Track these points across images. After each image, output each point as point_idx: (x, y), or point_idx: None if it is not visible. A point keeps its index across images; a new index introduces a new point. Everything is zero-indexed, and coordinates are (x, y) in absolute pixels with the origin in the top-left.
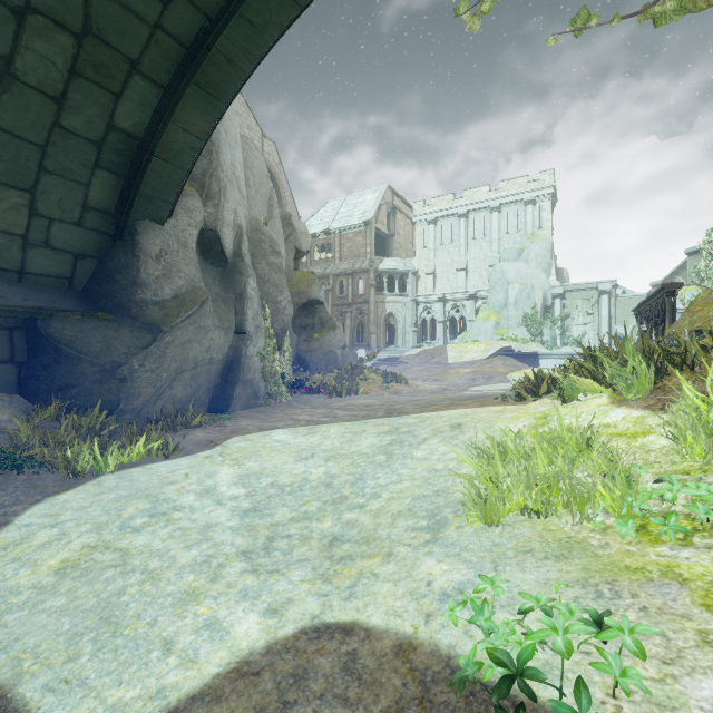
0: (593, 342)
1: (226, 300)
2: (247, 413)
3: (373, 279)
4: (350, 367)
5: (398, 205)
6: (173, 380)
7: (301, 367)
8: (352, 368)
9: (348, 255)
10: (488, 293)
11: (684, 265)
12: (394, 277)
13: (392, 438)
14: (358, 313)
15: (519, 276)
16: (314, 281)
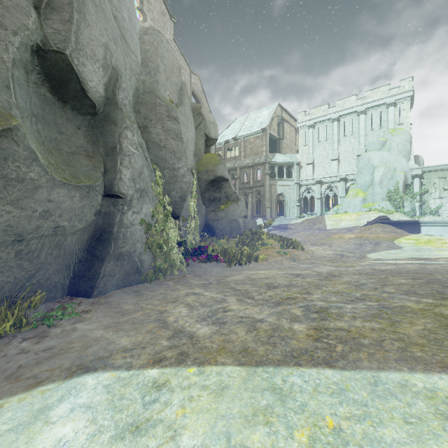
0: None
1: (93, 154)
2: (119, 296)
3: (268, 169)
4: (250, 233)
5: (285, 117)
6: None
7: (209, 233)
8: (252, 234)
9: (250, 154)
10: (356, 176)
11: None
12: (283, 168)
13: None
14: (257, 193)
15: (383, 162)
16: (220, 161)
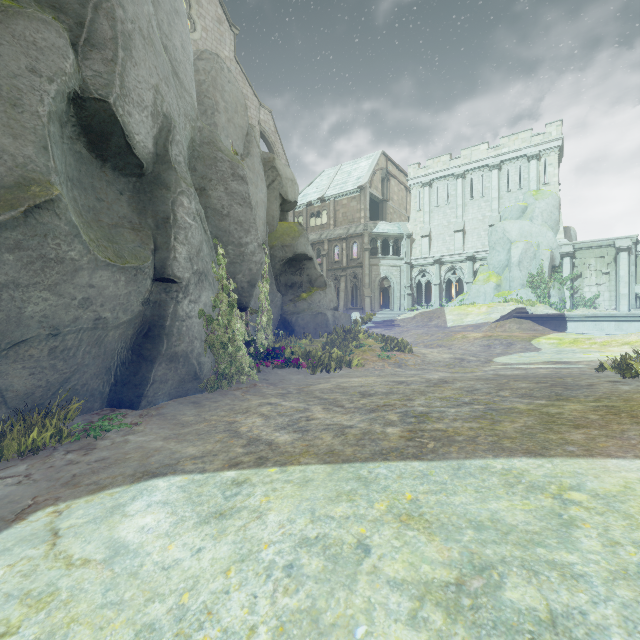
0: (608, 304)
1: (139, 227)
2: (173, 407)
3: (367, 243)
4: (342, 330)
5: (392, 171)
6: None
7: (286, 330)
8: (345, 332)
9: (342, 221)
10: (487, 254)
11: None
12: (389, 241)
13: None
14: (352, 277)
15: (523, 235)
16: (301, 233)
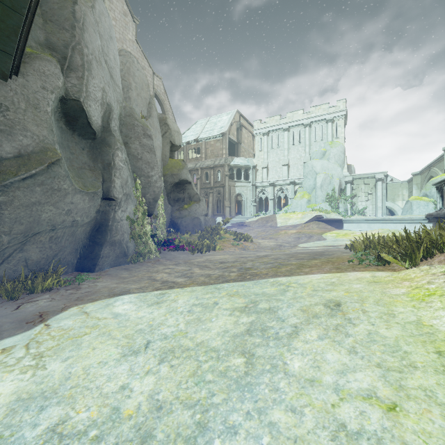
0: (371, 212)
1: (94, 168)
2: (114, 271)
3: (227, 171)
4: (210, 229)
5: (243, 123)
6: (23, 243)
7: (174, 229)
8: (212, 230)
9: (210, 155)
10: (303, 180)
11: (439, 159)
12: (241, 170)
13: (250, 320)
14: (217, 193)
15: (323, 169)
16: (184, 166)
